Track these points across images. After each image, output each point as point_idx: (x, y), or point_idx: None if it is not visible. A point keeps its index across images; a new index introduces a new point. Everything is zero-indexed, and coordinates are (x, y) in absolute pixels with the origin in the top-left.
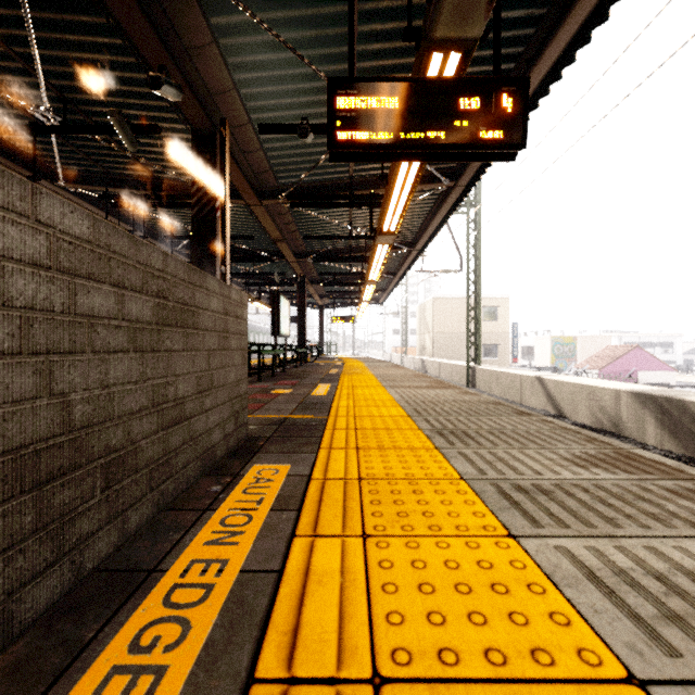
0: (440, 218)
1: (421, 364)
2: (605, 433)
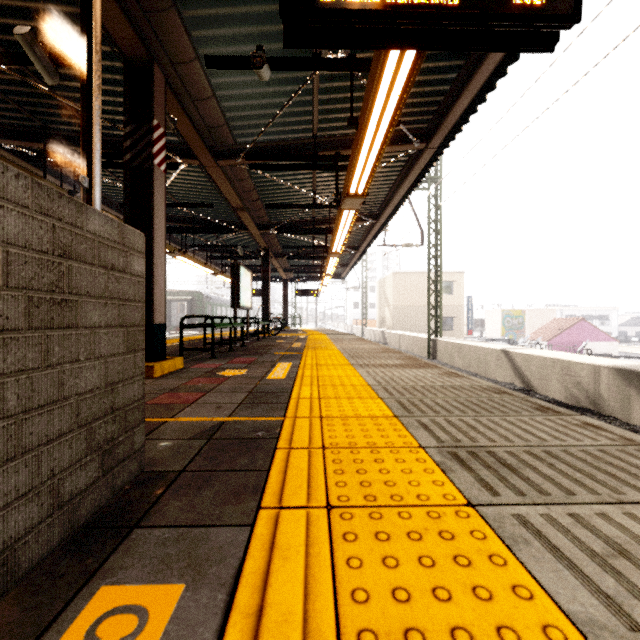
0: (406, 187)
1: (382, 336)
2: (583, 411)
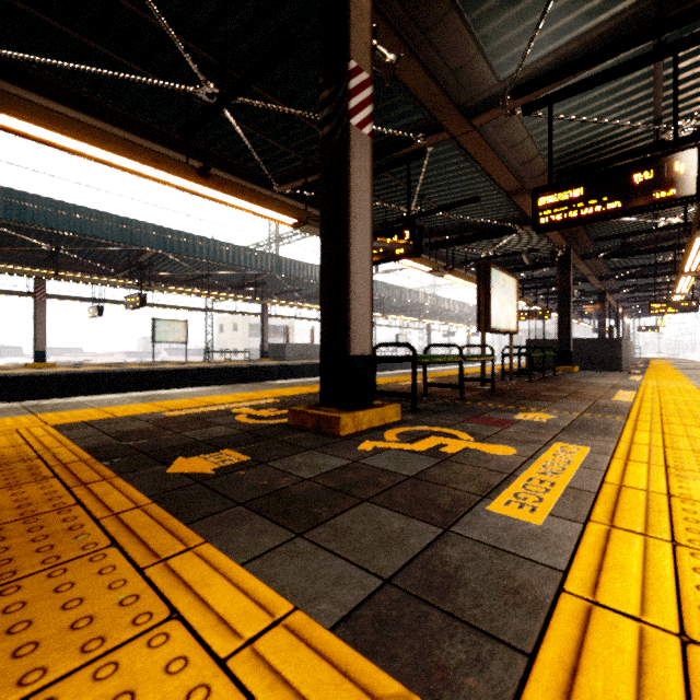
0: None
1: None
2: None
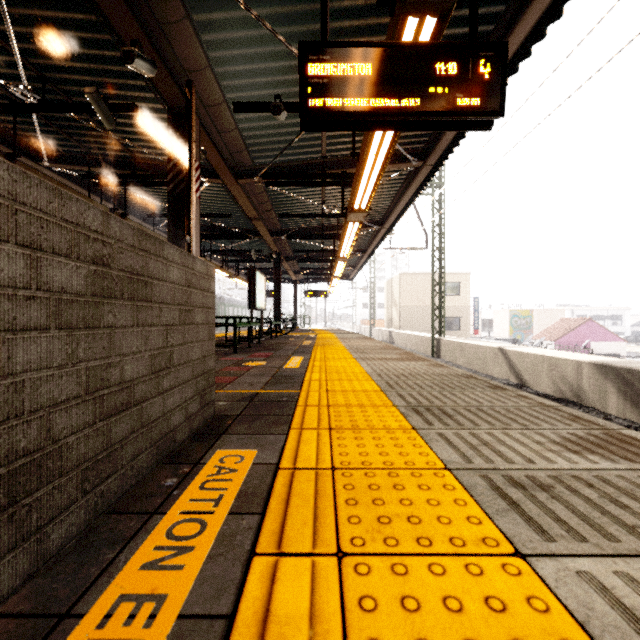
0: (408, 198)
1: (389, 335)
2: (567, 403)
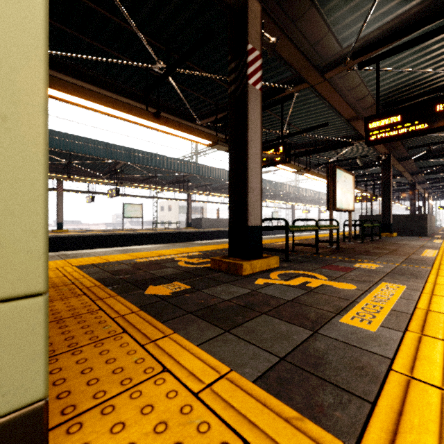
0: None
1: None
2: None
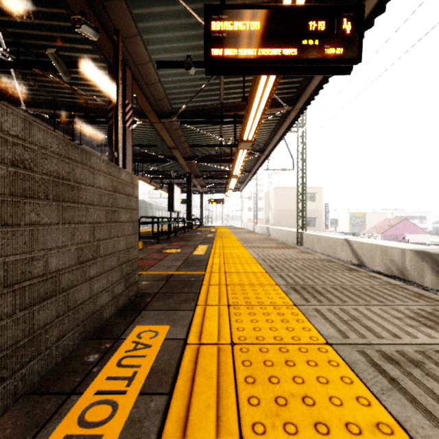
0: (281, 133)
1: (266, 230)
2: (395, 278)
